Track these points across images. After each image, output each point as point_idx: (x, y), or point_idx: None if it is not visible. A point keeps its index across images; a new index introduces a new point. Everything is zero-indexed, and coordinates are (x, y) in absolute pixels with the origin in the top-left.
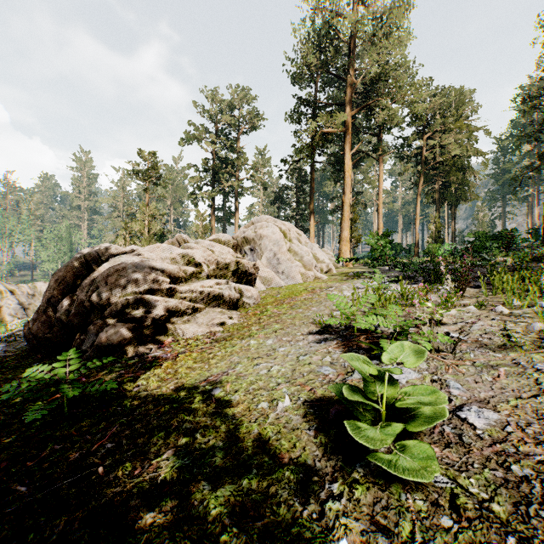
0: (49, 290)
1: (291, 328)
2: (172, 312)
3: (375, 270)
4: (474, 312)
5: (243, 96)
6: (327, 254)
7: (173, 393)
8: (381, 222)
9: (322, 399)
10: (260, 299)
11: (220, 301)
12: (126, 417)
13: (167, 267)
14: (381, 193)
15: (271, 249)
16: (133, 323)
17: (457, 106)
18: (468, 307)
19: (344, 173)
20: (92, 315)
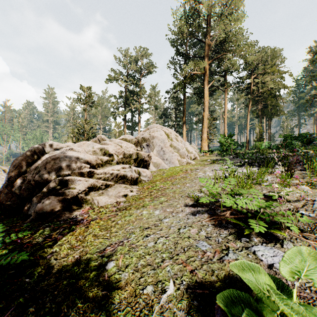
0: (9, 172)
1: (173, 200)
2: (90, 188)
3: (227, 158)
4: (307, 190)
5: (143, 53)
6: (194, 148)
7: (75, 264)
8: (226, 128)
9: (204, 284)
10: (152, 177)
11: (125, 179)
12: (27, 293)
13: (88, 157)
14: (226, 111)
15: (159, 145)
16: (63, 196)
17: (272, 59)
18: (302, 186)
19: (204, 99)
20: (36, 190)
